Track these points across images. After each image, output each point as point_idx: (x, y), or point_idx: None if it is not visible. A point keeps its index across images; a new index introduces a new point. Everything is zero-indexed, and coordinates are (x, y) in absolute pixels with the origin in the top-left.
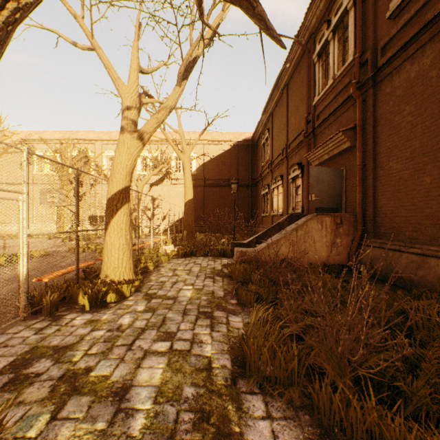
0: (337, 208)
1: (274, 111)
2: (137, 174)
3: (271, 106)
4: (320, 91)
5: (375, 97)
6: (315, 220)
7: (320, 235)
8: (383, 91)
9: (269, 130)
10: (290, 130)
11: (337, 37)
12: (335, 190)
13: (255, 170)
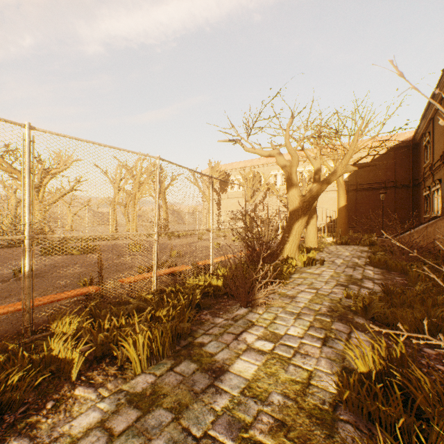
0: None
1: (434, 116)
2: None
3: (429, 112)
4: None
5: None
6: (443, 220)
7: None
8: None
9: (430, 134)
10: None
11: None
12: None
13: (417, 170)
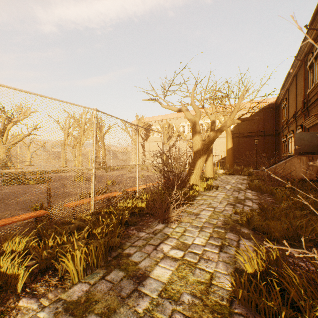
0: (314, 152)
1: (289, 88)
2: None
3: (286, 85)
4: (310, 86)
5: None
6: (296, 158)
7: (299, 165)
8: None
9: (286, 100)
10: (297, 103)
11: (317, 62)
12: (313, 143)
13: (278, 124)
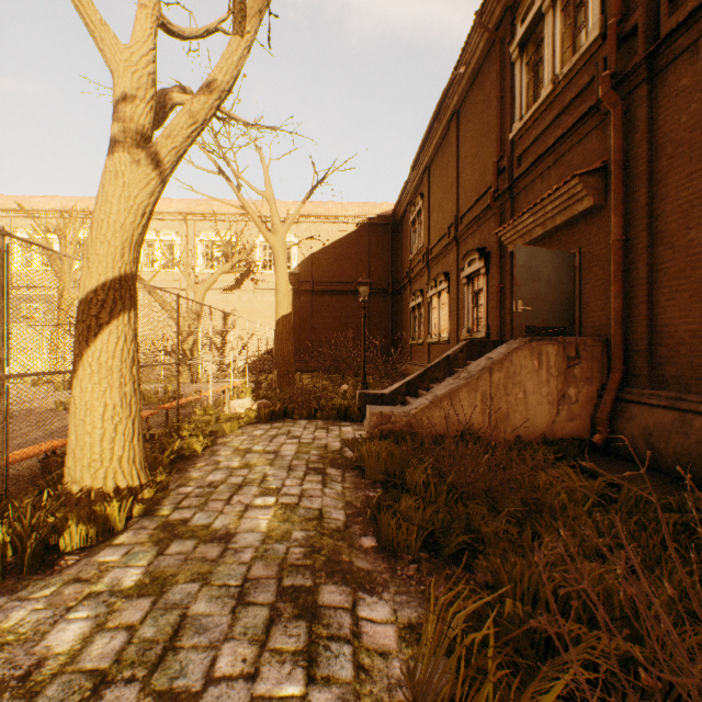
0: (563, 328)
1: (433, 163)
2: (197, 272)
3: (427, 153)
4: (524, 111)
5: (651, 103)
6: (528, 351)
7: (537, 381)
8: (672, 87)
9: (424, 197)
10: (463, 191)
11: (560, 3)
12: (561, 294)
13: (398, 267)
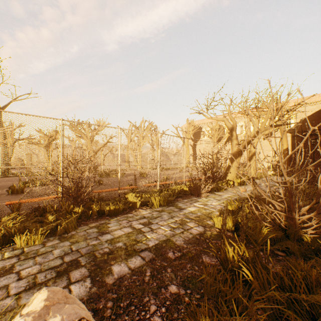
0: None
1: None
2: None
3: None
4: None
5: None
6: None
7: None
8: None
9: None
10: None
11: None
12: None
13: None
